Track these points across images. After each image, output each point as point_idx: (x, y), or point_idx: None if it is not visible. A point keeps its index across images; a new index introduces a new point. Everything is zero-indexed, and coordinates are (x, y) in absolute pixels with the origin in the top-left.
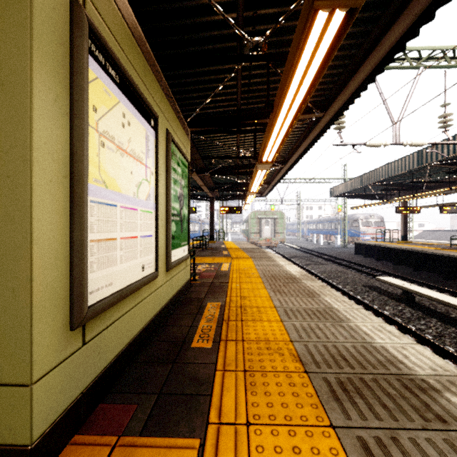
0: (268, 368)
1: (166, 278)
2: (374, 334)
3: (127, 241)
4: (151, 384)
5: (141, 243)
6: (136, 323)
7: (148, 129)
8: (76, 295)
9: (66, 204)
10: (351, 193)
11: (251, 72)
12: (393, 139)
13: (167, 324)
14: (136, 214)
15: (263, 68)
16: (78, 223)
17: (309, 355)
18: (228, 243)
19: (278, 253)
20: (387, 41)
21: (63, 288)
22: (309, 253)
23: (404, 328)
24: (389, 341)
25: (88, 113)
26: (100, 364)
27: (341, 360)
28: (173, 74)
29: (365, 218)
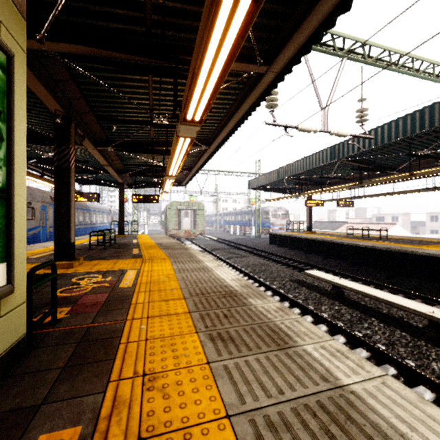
0: None
1: None
2: None
3: None
4: None
5: None
6: None
7: None
8: None
9: None
10: (266, 186)
11: None
12: (322, 126)
13: None
14: None
15: None
16: None
17: None
18: (143, 237)
19: (199, 246)
20: None
21: None
22: (229, 245)
23: (354, 337)
24: None
25: None
26: None
27: None
28: None
29: (275, 210)
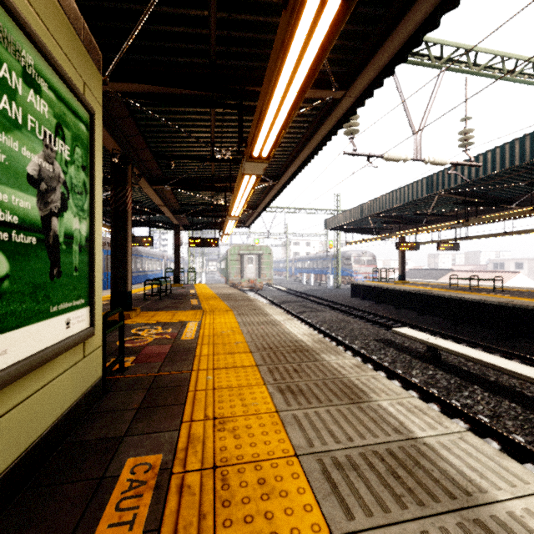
0: None
1: None
2: None
3: None
4: None
5: None
6: None
7: None
8: None
9: None
10: (347, 226)
11: None
12: (414, 153)
13: None
14: None
15: None
16: None
17: None
18: (201, 287)
19: (265, 298)
20: None
21: None
22: (301, 297)
23: (450, 406)
24: None
25: None
26: None
27: None
28: None
29: (358, 255)
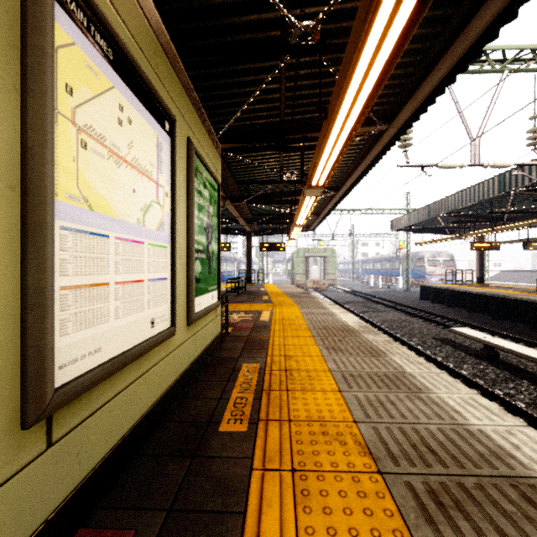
0: (325, 466)
1: (187, 333)
2: (466, 411)
3: (127, 287)
4: (158, 493)
5: (150, 289)
6: (141, 399)
7: (161, 134)
8: (31, 374)
9: (15, 231)
10: (416, 226)
11: (298, 72)
12: (472, 159)
13: (188, 395)
14: (141, 249)
15: (313, 67)
16: (36, 260)
17: (382, 445)
18: (269, 286)
19: (329, 298)
20: (474, 26)
21: (7, 365)
22: (366, 298)
23: (489, 392)
24: (488, 422)
25: (54, 91)
26: (80, 469)
27: (427, 453)
28: (200, 74)
29: (432, 256)
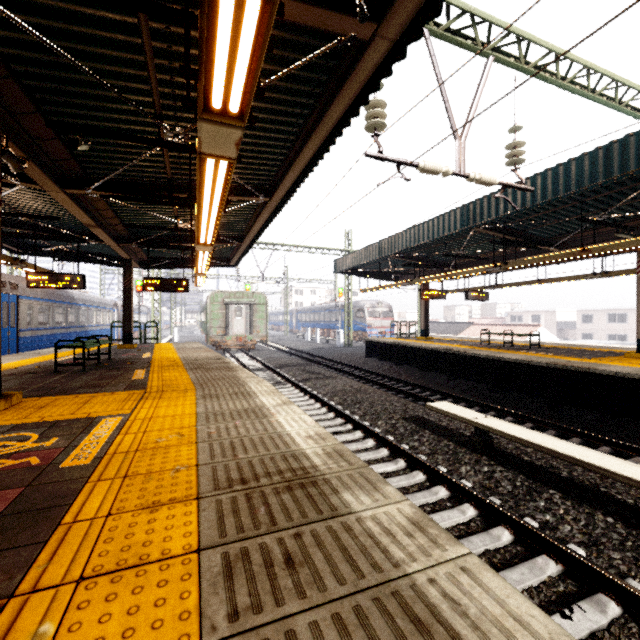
0: None
1: None
2: None
3: None
4: None
5: None
6: None
7: None
8: None
9: None
10: (361, 269)
11: None
12: (457, 165)
13: None
14: None
15: None
16: None
17: None
18: (163, 349)
19: (258, 361)
20: None
21: None
22: (304, 358)
23: (528, 532)
24: None
25: None
26: None
27: None
28: None
29: (372, 306)
